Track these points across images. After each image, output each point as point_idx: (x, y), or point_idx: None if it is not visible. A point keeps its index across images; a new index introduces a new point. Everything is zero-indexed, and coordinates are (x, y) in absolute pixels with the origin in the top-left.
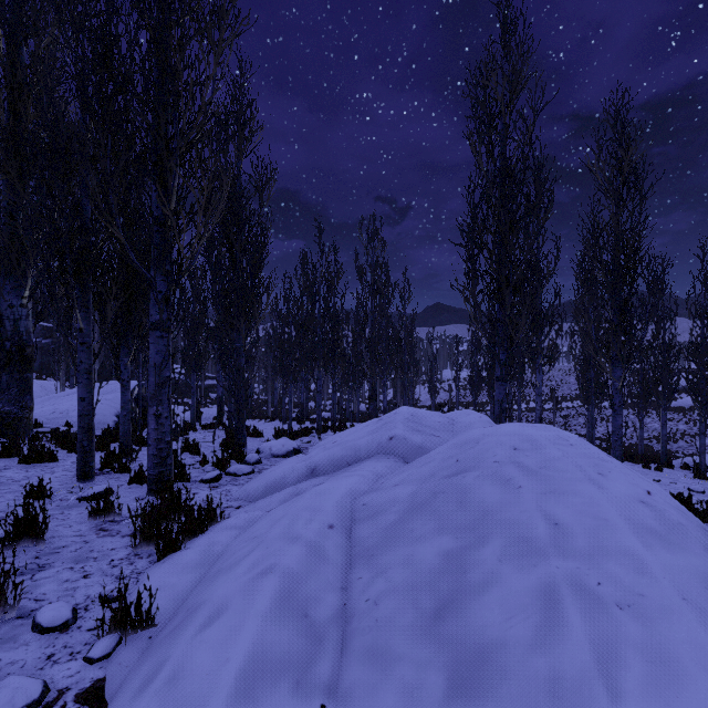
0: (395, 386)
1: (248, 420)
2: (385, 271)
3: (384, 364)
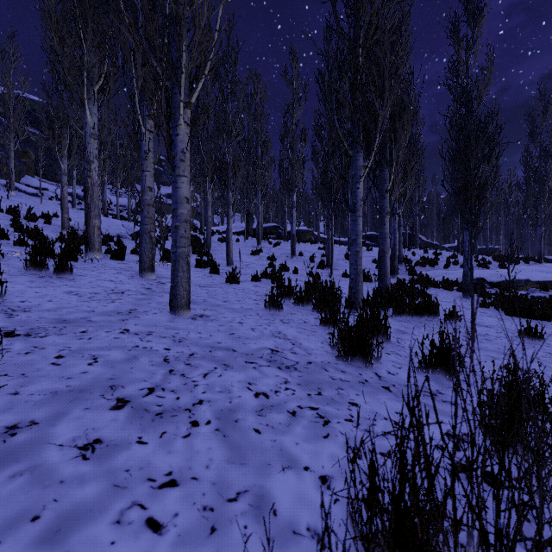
0: None
1: None
2: None
3: None
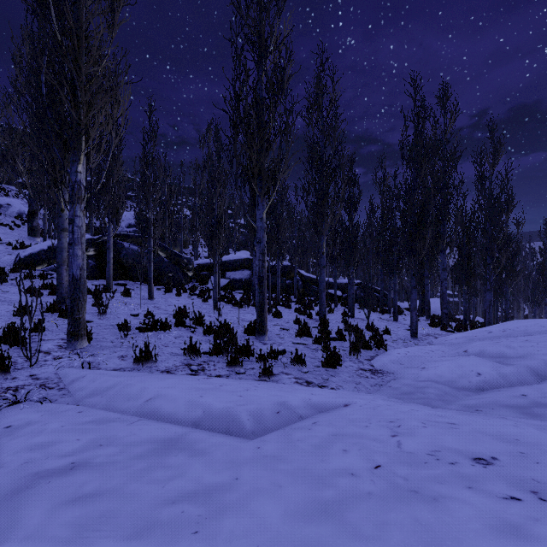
0: None
1: None
2: None
3: None
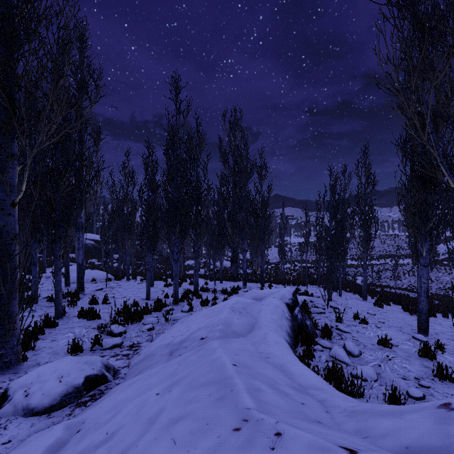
0: (251, 249)
1: (124, 281)
2: (245, 149)
3: (244, 232)
